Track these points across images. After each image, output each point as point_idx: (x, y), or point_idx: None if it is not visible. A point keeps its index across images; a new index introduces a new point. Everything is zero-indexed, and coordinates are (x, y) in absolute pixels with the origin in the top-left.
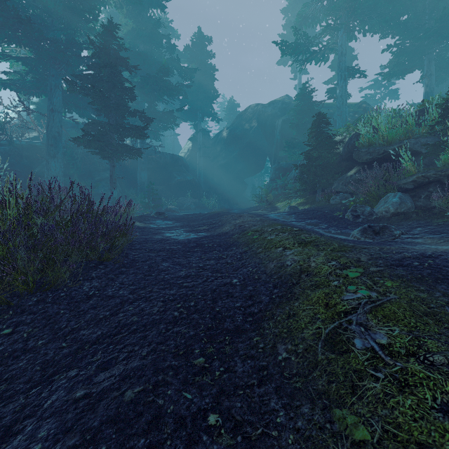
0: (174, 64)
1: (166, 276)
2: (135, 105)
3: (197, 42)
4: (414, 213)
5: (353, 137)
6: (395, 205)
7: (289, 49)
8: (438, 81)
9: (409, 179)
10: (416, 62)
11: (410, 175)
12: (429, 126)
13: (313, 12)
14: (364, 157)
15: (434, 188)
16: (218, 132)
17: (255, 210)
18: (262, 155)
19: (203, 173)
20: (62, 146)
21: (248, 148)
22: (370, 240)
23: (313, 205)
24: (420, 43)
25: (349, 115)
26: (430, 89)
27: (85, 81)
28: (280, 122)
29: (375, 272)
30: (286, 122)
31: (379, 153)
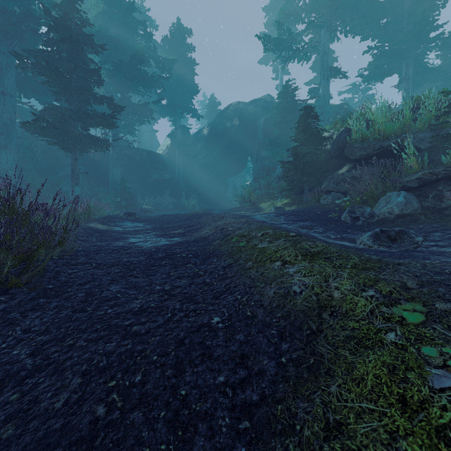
0: (150, 53)
1: (109, 311)
2: (107, 95)
3: (176, 33)
4: (421, 215)
5: (343, 132)
6: (400, 205)
7: (272, 44)
8: (414, 86)
9: (413, 176)
10: (395, 66)
11: (414, 172)
12: (424, 121)
13: (296, 9)
14: (358, 153)
15: (444, 186)
16: (198, 130)
17: (237, 210)
18: (244, 155)
19: (182, 172)
20: (15, 135)
21: (230, 147)
22: (386, 248)
23: (300, 206)
24: (398, 47)
25: (331, 116)
26: (408, 93)
27: (41, 58)
28: (263, 121)
29: (450, 313)
30: (268, 121)
31: (375, 148)
